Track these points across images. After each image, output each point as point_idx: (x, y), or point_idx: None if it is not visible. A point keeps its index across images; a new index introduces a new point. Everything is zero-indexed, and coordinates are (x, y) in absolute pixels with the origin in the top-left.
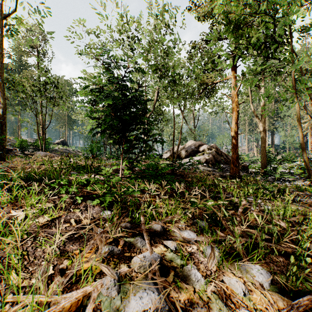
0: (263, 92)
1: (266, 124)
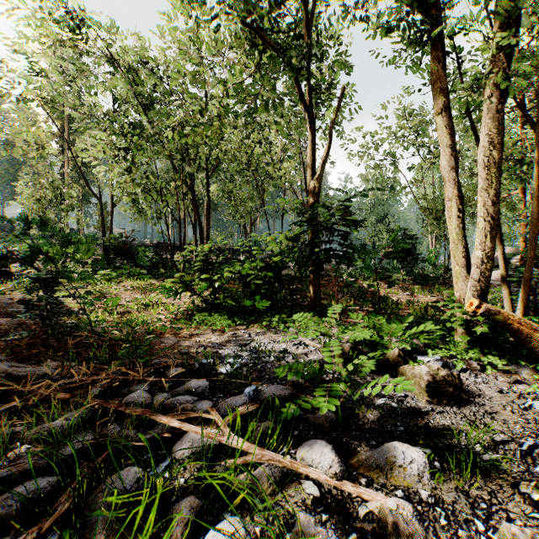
0: None
1: None
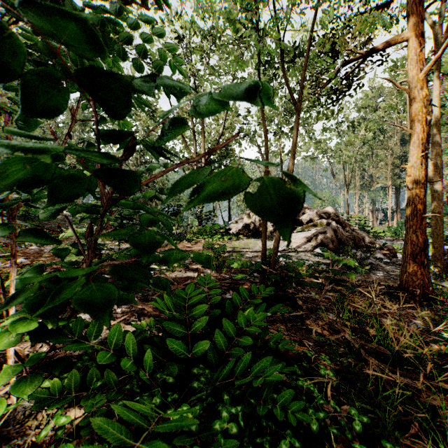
0: (438, 101)
1: (389, 177)
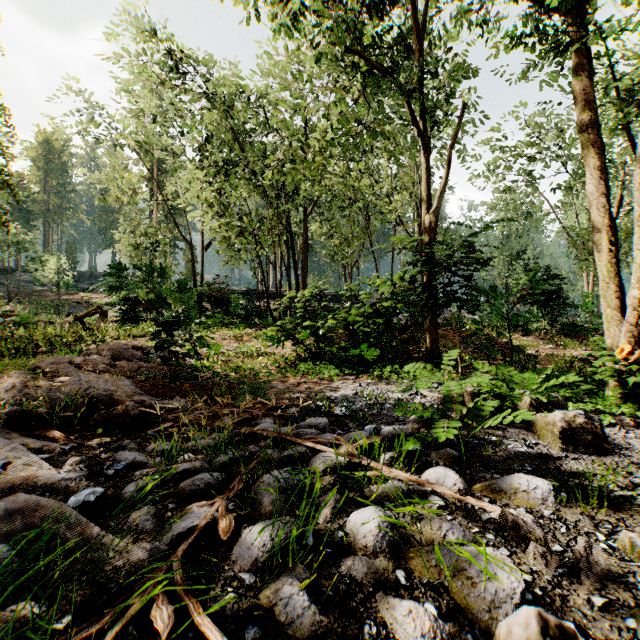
0: None
1: None
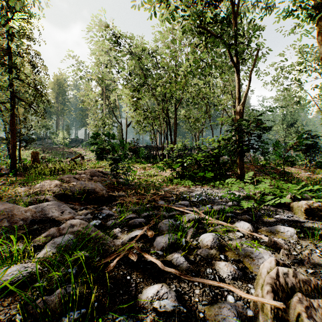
0: None
1: None
